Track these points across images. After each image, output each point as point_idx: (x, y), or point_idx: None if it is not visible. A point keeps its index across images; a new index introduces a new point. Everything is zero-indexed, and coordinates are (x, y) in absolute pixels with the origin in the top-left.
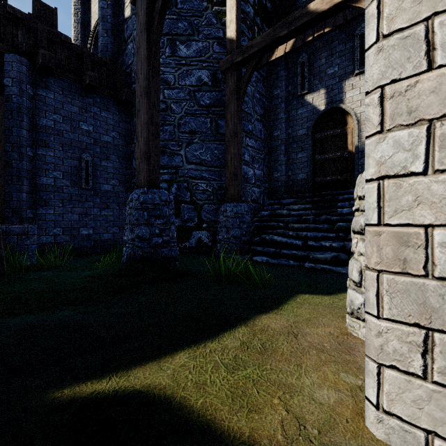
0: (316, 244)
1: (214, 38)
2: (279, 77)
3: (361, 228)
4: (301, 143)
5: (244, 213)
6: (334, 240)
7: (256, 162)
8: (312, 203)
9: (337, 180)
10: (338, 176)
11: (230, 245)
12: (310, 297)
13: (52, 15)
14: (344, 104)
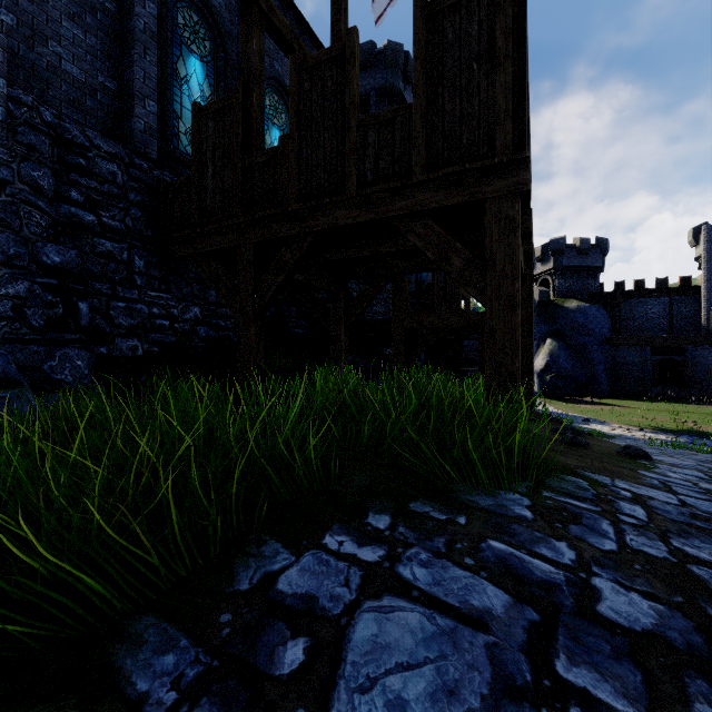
0: None
1: None
2: None
3: None
4: None
5: None
6: None
7: None
8: None
9: None
10: None
11: None
12: None
13: (689, 280)
14: None
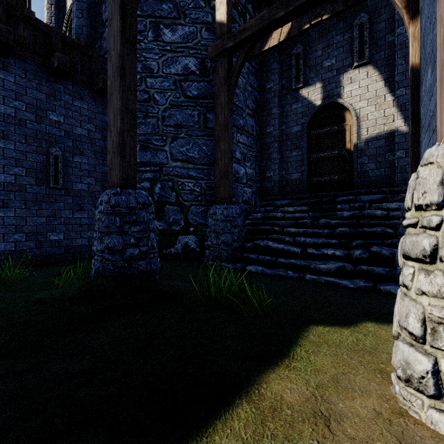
0: (316, 252)
1: (202, 23)
2: (272, 69)
3: (424, 255)
4: (295, 140)
5: (235, 216)
6: (336, 247)
7: (247, 160)
8: (308, 204)
9: (334, 181)
10: (335, 176)
11: (220, 252)
12: (325, 330)
13: None
14: (342, 99)
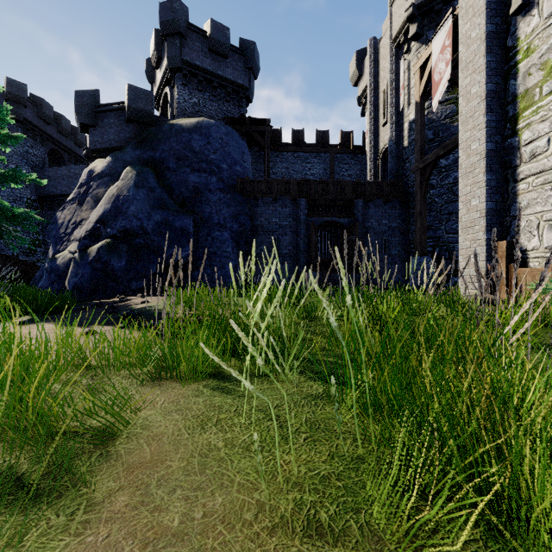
0: None
1: None
2: None
3: None
4: None
5: None
6: None
7: None
8: None
9: None
10: None
11: None
12: None
13: (350, 137)
14: None
